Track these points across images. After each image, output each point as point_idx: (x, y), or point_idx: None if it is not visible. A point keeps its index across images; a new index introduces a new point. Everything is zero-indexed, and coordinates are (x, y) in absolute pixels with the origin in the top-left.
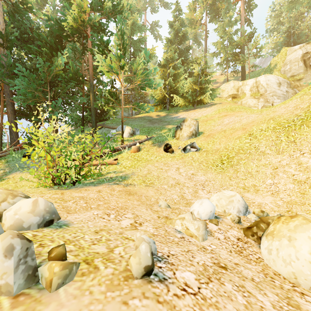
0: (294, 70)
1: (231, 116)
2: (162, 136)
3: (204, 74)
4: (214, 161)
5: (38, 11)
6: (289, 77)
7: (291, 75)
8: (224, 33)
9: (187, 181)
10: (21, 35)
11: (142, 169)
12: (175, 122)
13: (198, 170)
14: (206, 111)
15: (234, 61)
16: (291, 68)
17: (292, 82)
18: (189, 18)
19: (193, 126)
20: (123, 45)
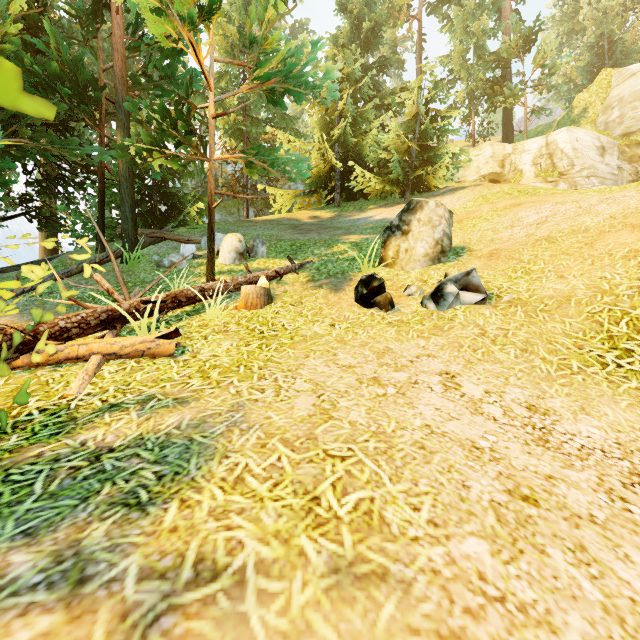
0: (631, 121)
1: (539, 205)
2: (336, 260)
3: (431, 116)
4: (574, 340)
5: None
6: (619, 136)
7: (624, 131)
8: (466, 34)
9: (551, 463)
10: None
11: (283, 386)
12: (366, 228)
13: (540, 383)
14: (444, 202)
15: (491, 100)
16: (623, 115)
17: (625, 148)
18: (383, 0)
19: (444, 224)
20: None
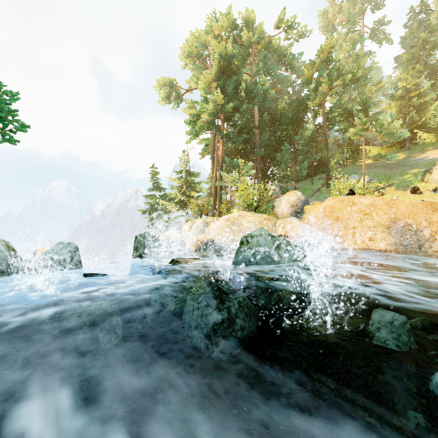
0: None
1: None
2: (405, 181)
3: None
4: None
5: (271, 91)
6: None
7: None
8: None
9: None
10: (261, 114)
11: None
12: (421, 165)
13: None
14: None
15: None
16: None
17: None
18: None
19: None
20: (365, 109)
